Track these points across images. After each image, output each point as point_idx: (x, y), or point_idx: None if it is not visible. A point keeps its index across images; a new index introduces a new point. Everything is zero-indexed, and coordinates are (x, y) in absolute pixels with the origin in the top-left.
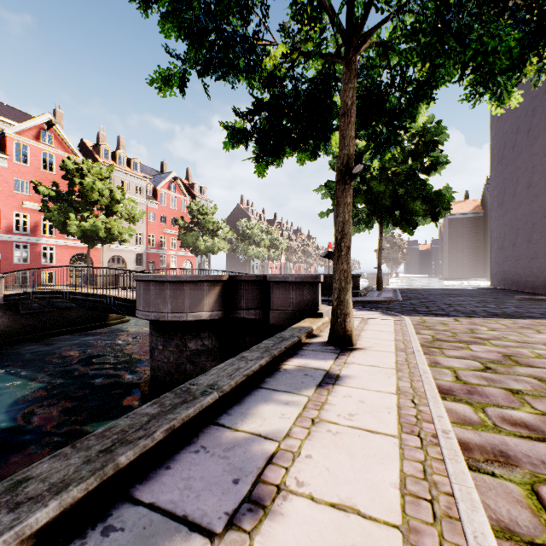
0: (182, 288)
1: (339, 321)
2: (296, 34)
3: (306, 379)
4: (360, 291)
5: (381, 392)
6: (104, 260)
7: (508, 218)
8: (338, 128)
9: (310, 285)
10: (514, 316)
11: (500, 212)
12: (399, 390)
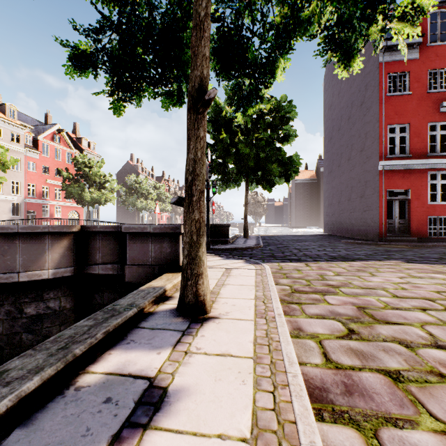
0: (13, 242)
1: (190, 283)
2: None
3: (101, 417)
4: (229, 239)
5: (226, 441)
6: None
7: (335, 183)
8: None
9: (170, 236)
10: (348, 259)
11: (330, 177)
12: (257, 423)
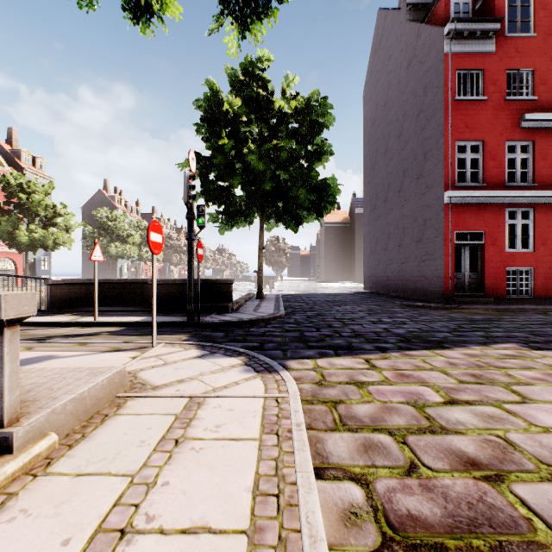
0: None
1: None
2: None
3: None
4: (232, 303)
5: None
6: None
7: (380, 223)
8: None
9: None
10: (431, 343)
11: (373, 217)
12: None
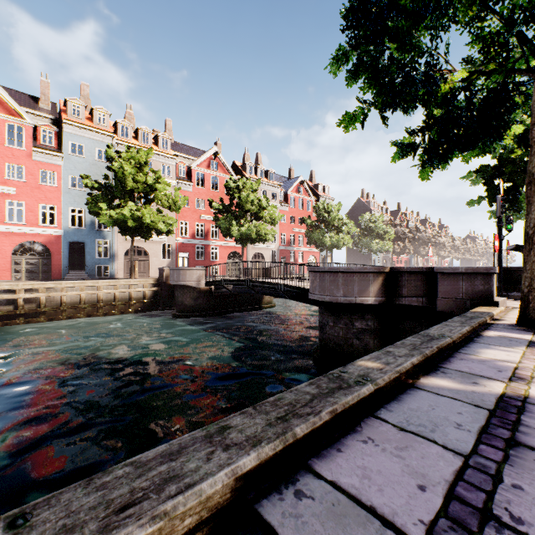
0: (352, 278)
1: (531, 306)
2: (478, 60)
3: (512, 342)
4: None
5: None
6: (249, 257)
7: None
8: (513, 122)
9: (482, 276)
10: None
11: None
12: None
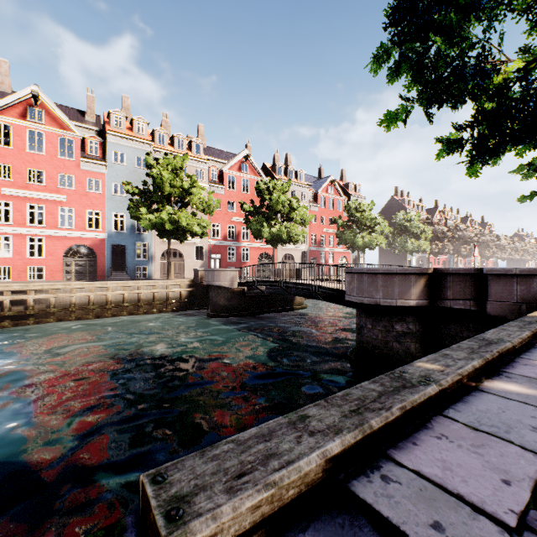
0: (392, 279)
1: None
2: None
3: None
4: None
5: None
6: (279, 258)
7: None
8: None
9: None
10: None
11: None
12: None
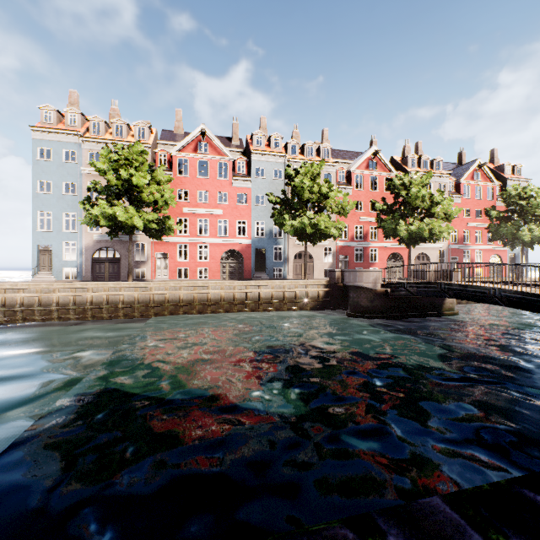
0: None
1: None
2: None
3: None
4: None
5: None
6: (411, 258)
7: None
8: None
9: None
10: None
11: None
12: None
